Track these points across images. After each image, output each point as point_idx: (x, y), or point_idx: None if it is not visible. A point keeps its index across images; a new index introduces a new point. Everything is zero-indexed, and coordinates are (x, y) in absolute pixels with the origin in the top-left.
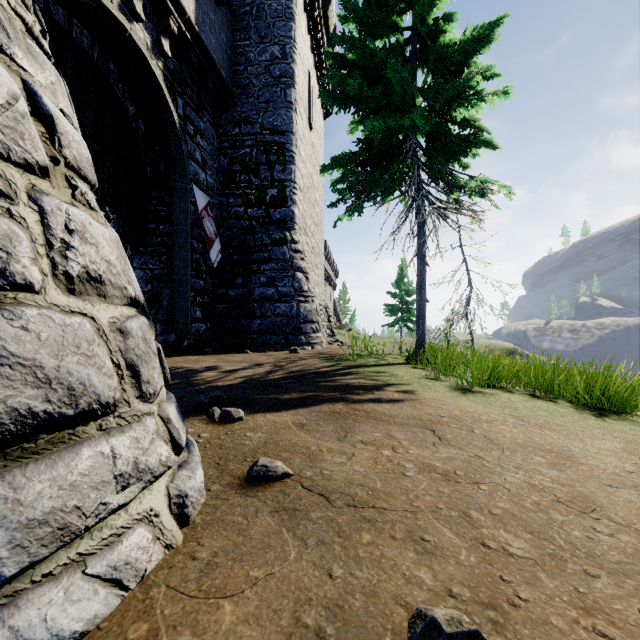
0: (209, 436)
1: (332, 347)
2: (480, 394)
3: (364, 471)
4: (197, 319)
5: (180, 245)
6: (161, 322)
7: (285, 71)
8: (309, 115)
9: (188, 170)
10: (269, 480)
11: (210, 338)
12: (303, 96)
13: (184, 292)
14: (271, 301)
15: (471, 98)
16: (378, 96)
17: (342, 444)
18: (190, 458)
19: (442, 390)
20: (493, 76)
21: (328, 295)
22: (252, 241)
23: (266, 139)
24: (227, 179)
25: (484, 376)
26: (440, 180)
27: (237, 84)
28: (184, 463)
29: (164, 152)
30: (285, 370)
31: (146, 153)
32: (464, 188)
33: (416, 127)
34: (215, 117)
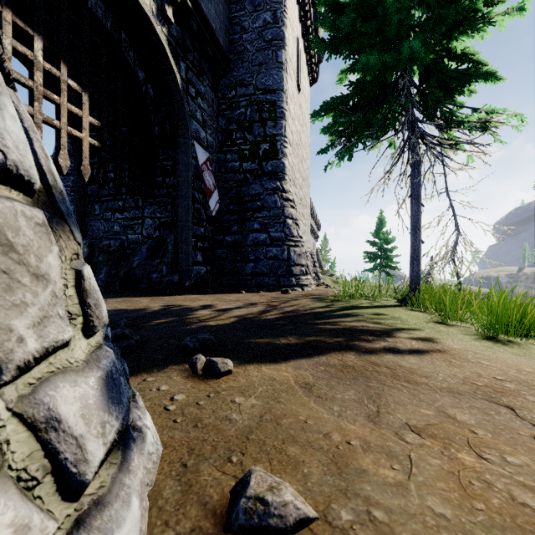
0: (185, 400)
1: (320, 289)
2: (514, 344)
3: (455, 517)
4: (198, 262)
5: (182, 195)
6: (166, 264)
7: (276, 34)
8: (297, 78)
9: (189, 127)
10: (270, 533)
11: (210, 279)
12: (292, 59)
13: (186, 237)
14: (264, 245)
15: (476, 22)
16: (372, 33)
17: (380, 431)
18: (116, 485)
19: (465, 338)
20: (497, 3)
21: (311, 245)
22: (246, 192)
23: (259, 98)
24: (224, 137)
25: (512, 322)
26: (436, 117)
27: (233, 51)
28: (93, 509)
29: (169, 112)
30: (278, 310)
31: (154, 115)
32: (463, 123)
33: (414, 59)
34: (214, 82)
